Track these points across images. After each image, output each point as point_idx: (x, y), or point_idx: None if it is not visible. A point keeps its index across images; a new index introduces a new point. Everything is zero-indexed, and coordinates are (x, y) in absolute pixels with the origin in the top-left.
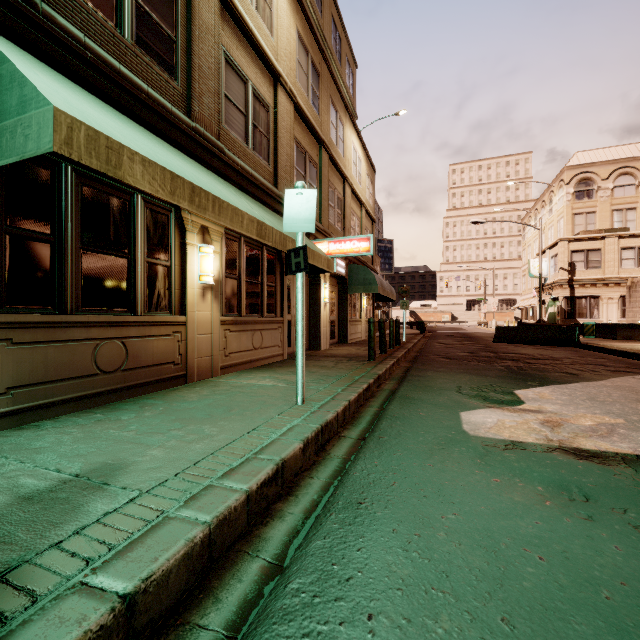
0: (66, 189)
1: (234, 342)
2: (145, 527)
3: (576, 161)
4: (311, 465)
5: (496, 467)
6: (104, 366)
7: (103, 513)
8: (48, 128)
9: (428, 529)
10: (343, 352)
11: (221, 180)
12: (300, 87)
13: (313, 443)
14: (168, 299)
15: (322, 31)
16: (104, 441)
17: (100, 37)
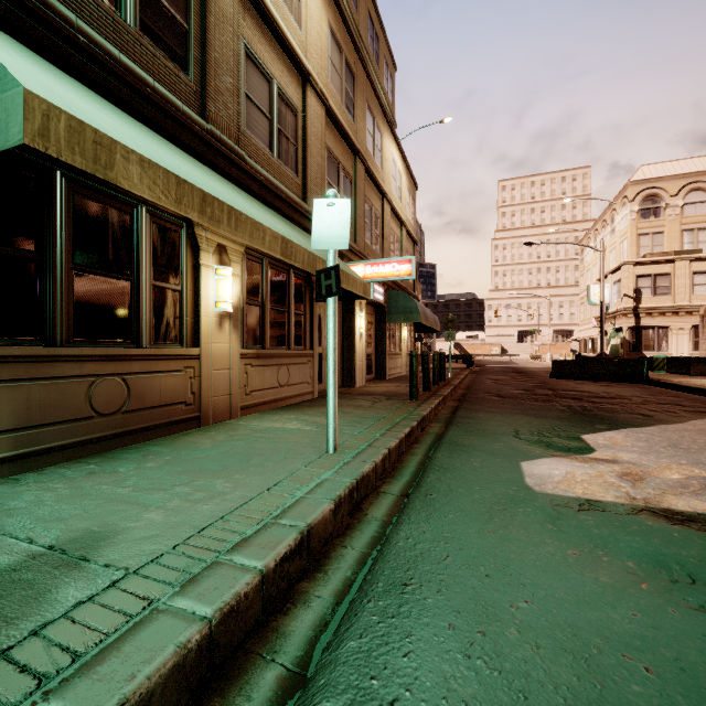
0: (55, 198)
1: (256, 378)
2: (125, 625)
3: (641, 175)
4: (344, 530)
5: (572, 535)
6: (101, 407)
7: (74, 603)
8: (17, 115)
9: (494, 624)
10: (381, 389)
11: (241, 191)
12: (332, 89)
13: (346, 502)
14: (179, 329)
15: (357, 28)
16: (93, 500)
17: (96, 21)
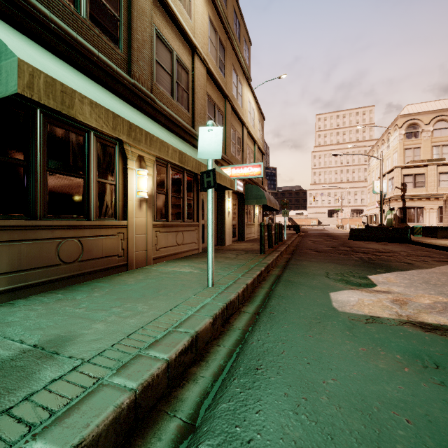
0: (36, 126)
1: (163, 240)
2: (82, 394)
3: (406, 111)
4: (218, 335)
5: (361, 338)
6: (65, 258)
7: (50, 380)
8: (14, 75)
9: (313, 393)
10: (242, 247)
11: (153, 122)
12: (211, 57)
13: (220, 318)
14: (114, 209)
15: (226, 18)
16: (60, 316)
17: (62, 14)
